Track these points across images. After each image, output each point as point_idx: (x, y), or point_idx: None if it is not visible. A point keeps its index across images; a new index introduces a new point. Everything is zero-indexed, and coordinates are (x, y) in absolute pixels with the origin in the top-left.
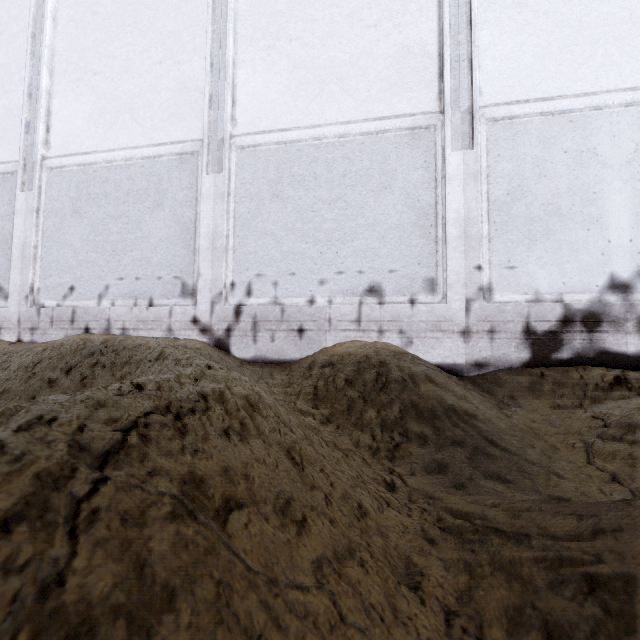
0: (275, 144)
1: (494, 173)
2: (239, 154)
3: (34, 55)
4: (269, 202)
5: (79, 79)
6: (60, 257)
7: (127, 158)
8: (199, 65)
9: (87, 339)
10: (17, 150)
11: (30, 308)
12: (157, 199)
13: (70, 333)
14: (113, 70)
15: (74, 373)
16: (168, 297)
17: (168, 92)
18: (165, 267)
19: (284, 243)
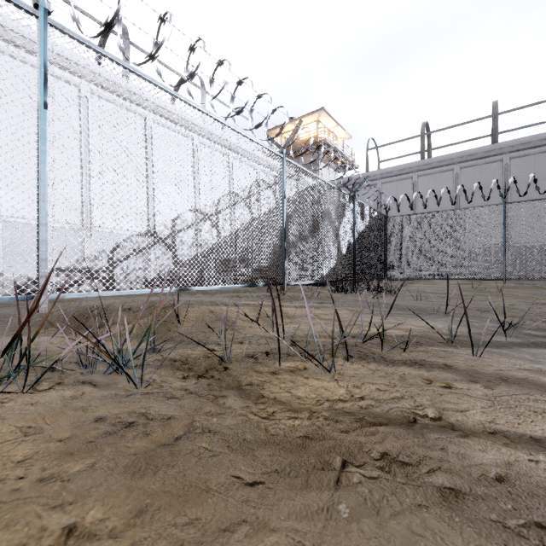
0: None
1: (5, 238)
2: None
3: None
4: None
5: None
6: None
7: None
8: None
9: None
10: None
11: None
12: None
13: None
14: None
15: None
16: None
17: None
18: None
19: None
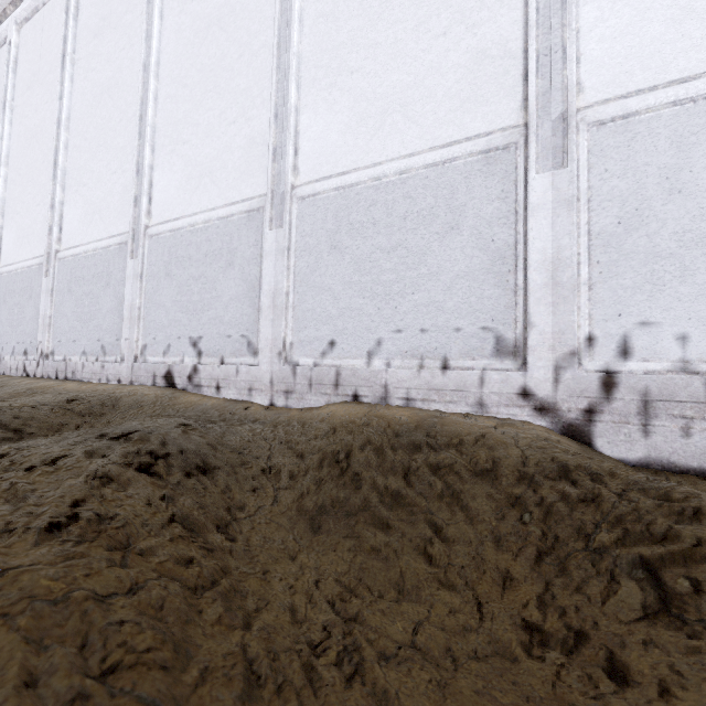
0: (670, 106)
1: None
2: (594, 134)
3: (279, 69)
4: (661, 203)
5: (331, 84)
6: (316, 305)
7: (402, 170)
8: (508, 19)
9: (385, 418)
10: (261, 183)
11: (284, 367)
12: (449, 220)
13: (333, 400)
14: (376, 61)
15: (418, 483)
16: (472, 357)
17: (458, 70)
18: (466, 314)
19: (699, 268)
